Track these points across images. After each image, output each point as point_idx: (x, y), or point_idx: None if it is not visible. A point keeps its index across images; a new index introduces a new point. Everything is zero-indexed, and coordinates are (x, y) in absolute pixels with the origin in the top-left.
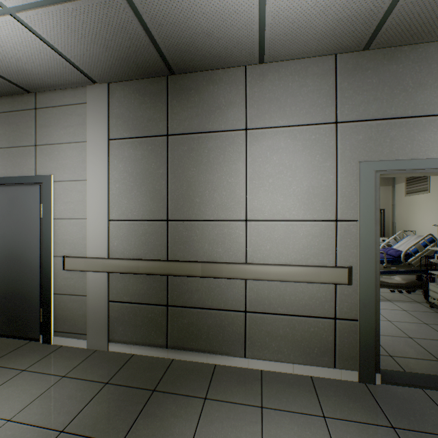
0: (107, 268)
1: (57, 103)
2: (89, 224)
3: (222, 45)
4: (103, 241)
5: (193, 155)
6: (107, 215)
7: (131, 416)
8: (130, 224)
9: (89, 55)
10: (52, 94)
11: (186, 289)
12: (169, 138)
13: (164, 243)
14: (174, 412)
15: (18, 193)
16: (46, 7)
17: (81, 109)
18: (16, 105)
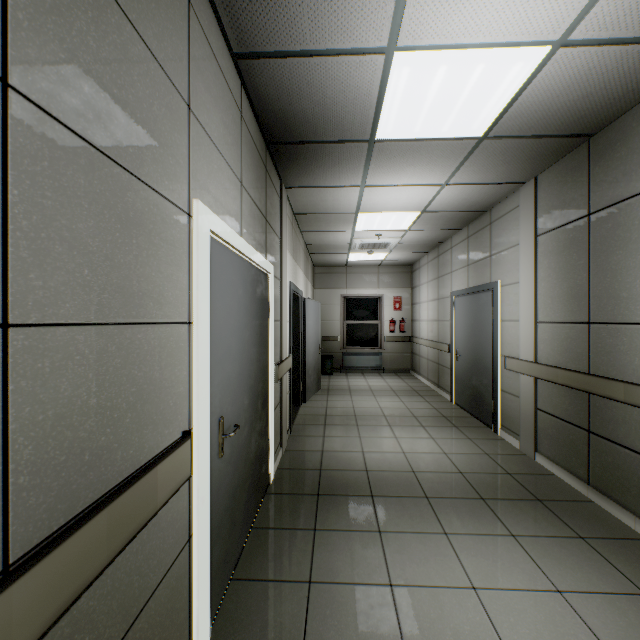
0: (531, 372)
1: (501, 213)
2: (520, 326)
3: (616, 86)
4: (530, 344)
5: (617, 233)
6: (532, 317)
7: (502, 495)
8: (552, 326)
9: (500, 173)
10: (499, 207)
11: (609, 417)
12: (589, 218)
13: (584, 351)
14: (536, 518)
15: (480, 299)
16: (457, 172)
17: (516, 213)
18: (480, 224)
